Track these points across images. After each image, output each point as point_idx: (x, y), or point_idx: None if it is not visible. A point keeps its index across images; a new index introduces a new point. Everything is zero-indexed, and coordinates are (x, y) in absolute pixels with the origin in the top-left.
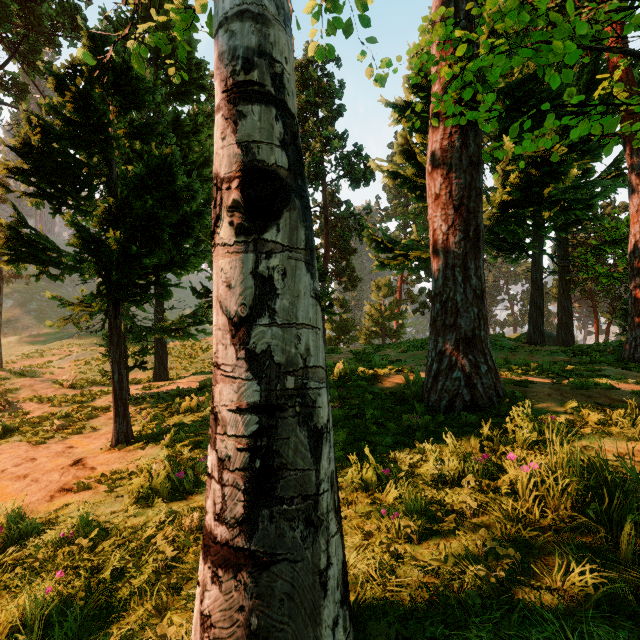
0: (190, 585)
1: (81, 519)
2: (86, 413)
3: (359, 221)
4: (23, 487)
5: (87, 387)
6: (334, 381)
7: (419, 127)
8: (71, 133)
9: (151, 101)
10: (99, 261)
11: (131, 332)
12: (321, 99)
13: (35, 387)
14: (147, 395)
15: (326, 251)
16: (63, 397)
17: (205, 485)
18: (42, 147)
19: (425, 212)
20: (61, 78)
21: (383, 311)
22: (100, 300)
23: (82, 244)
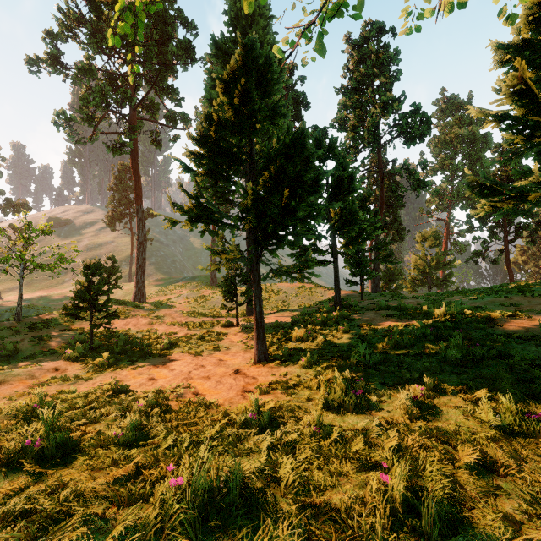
0: (503, 500)
1: (318, 418)
2: (214, 336)
3: (414, 176)
4: (214, 385)
5: (201, 317)
6: (442, 322)
7: (532, 64)
8: (233, 122)
9: (276, 90)
10: (257, 217)
11: (239, 276)
12: (376, 70)
13: (173, 315)
14: (252, 326)
15: (381, 206)
16: (193, 323)
17: (377, 404)
18: (215, 136)
19: (475, 162)
20: (227, 82)
21: (429, 261)
22: (254, 248)
23: (251, 204)
